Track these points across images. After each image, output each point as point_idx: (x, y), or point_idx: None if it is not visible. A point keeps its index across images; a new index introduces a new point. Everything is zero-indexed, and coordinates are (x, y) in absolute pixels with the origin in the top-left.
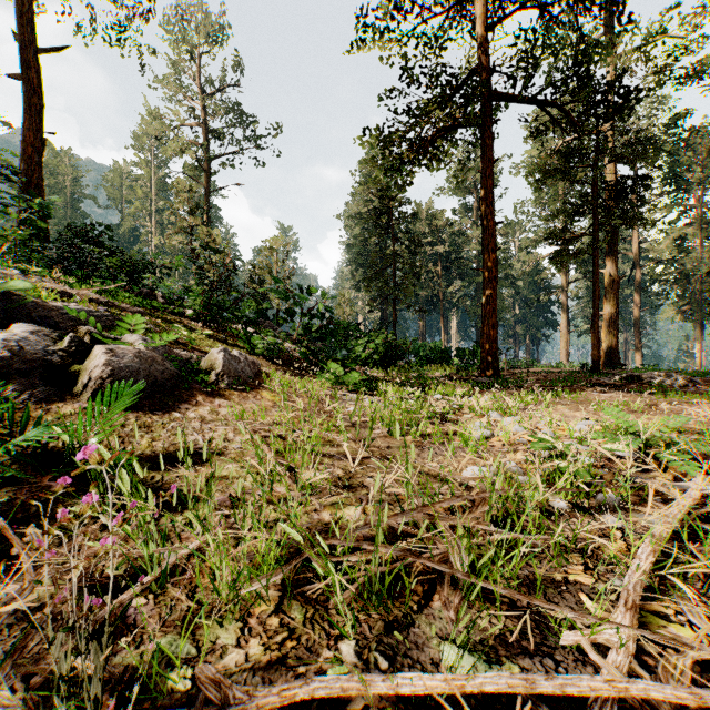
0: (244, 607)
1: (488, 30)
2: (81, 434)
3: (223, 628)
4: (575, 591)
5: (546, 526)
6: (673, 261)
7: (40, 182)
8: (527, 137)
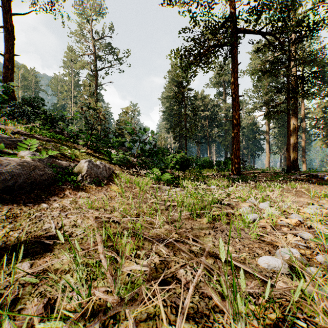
0: None
1: None
2: None
3: None
4: None
5: None
6: (322, 118)
7: (12, 79)
8: (251, 56)
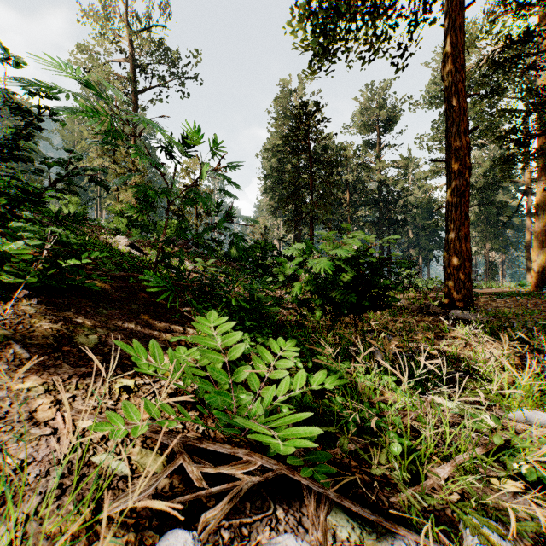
0: None
1: None
2: None
3: None
4: None
5: None
6: None
7: None
8: None
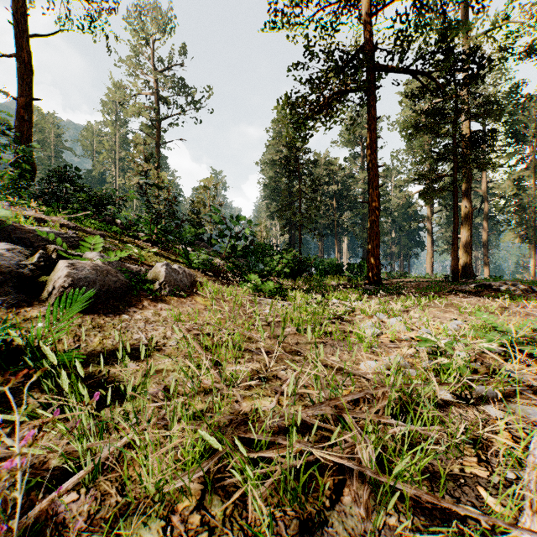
0: (168, 501)
1: (373, 17)
2: (40, 334)
3: (146, 527)
4: (473, 485)
5: (437, 417)
6: (513, 196)
7: (29, 136)
8: (402, 101)
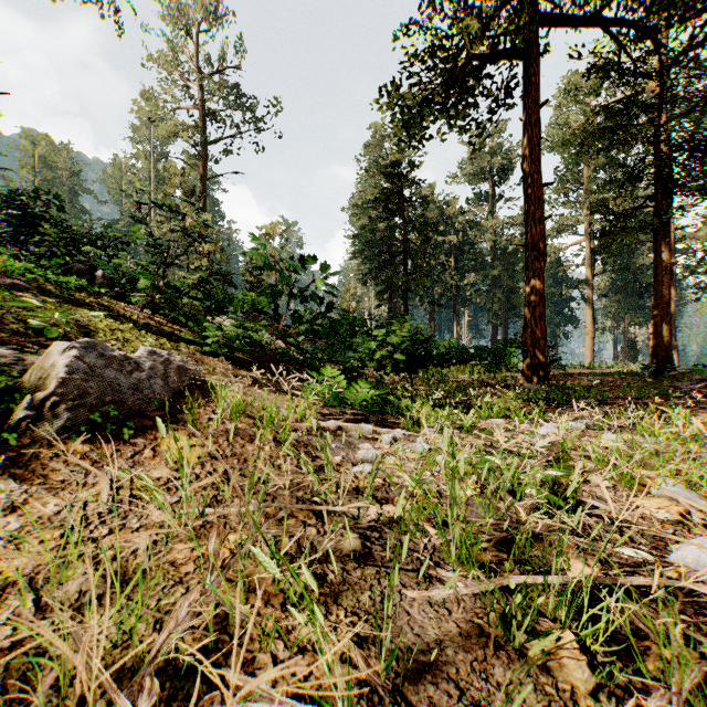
0: None
1: None
2: None
3: None
4: None
5: None
6: None
7: None
8: (560, 102)
